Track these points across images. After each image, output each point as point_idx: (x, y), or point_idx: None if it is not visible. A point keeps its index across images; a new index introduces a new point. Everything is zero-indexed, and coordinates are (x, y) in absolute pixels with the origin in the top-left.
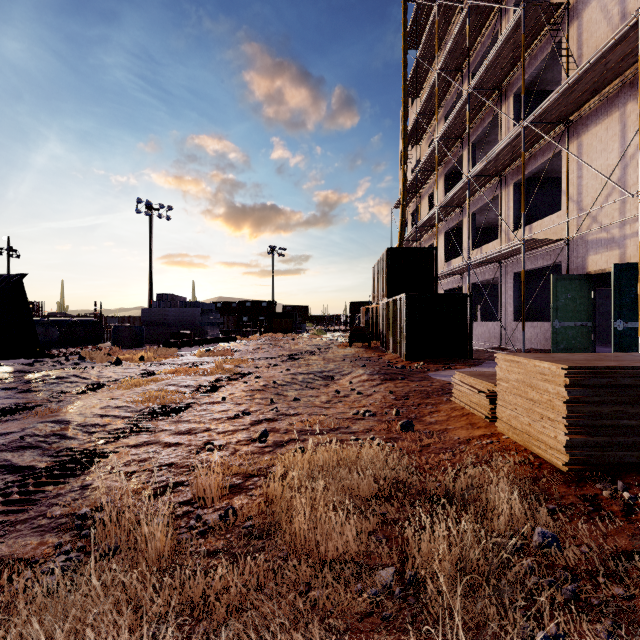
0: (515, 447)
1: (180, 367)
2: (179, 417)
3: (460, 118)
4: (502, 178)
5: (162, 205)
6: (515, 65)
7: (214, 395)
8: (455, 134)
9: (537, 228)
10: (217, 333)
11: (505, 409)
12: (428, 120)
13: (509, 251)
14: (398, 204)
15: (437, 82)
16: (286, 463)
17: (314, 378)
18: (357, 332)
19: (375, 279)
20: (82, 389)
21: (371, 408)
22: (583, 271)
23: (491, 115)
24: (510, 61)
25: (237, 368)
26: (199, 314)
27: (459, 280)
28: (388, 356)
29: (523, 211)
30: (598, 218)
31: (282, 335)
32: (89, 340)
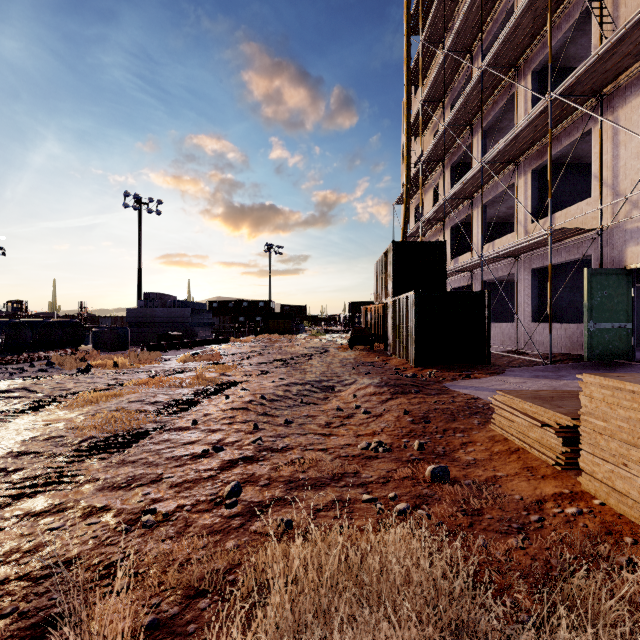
0: (632, 531)
1: (157, 375)
2: (126, 455)
3: (470, 101)
4: (518, 165)
5: (152, 199)
6: (535, 37)
7: (185, 416)
8: (464, 120)
9: (561, 218)
10: (209, 334)
11: (601, 461)
12: (433, 108)
13: (530, 244)
14: (400, 199)
15: (444, 64)
16: (259, 567)
17: (311, 389)
18: (359, 334)
19: (377, 277)
20: (22, 408)
21: (384, 437)
22: (620, 265)
23: (505, 97)
24: (530, 33)
25: (222, 377)
26: (189, 314)
27: (468, 278)
28: (394, 361)
29: (550, 197)
30: (639, 203)
31: (279, 336)
32: (69, 342)
